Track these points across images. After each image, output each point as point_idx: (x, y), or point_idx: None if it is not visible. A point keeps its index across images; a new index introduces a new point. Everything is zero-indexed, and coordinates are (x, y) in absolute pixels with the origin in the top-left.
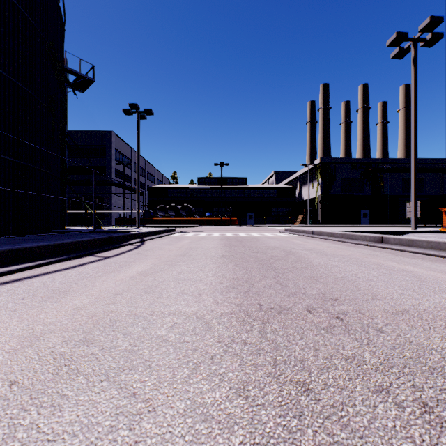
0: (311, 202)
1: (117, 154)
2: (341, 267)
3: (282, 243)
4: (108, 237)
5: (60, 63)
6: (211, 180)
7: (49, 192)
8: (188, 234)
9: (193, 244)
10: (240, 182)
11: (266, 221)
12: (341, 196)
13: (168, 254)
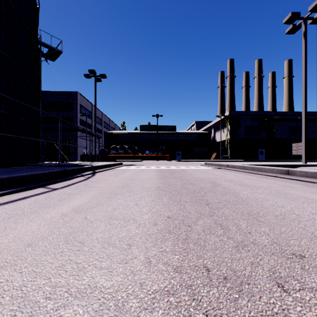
0: (222, 143)
1: (81, 108)
2: (271, 201)
3: (206, 175)
4: (63, 170)
5: (34, 37)
6: (150, 128)
7: (24, 135)
8: (132, 167)
9: (134, 175)
10: (170, 129)
11: (189, 157)
12: (244, 139)
13: (110, 185)
